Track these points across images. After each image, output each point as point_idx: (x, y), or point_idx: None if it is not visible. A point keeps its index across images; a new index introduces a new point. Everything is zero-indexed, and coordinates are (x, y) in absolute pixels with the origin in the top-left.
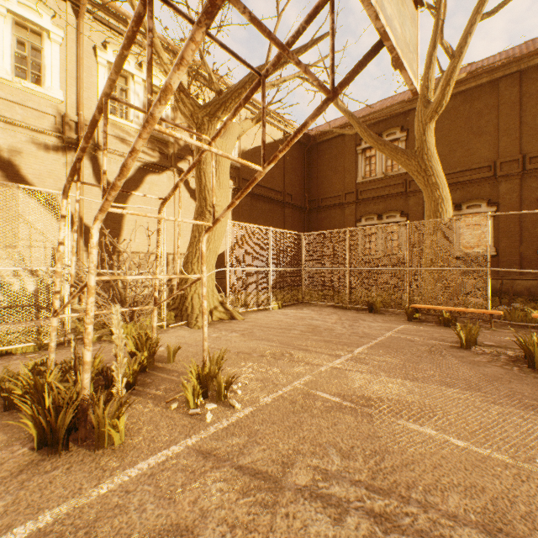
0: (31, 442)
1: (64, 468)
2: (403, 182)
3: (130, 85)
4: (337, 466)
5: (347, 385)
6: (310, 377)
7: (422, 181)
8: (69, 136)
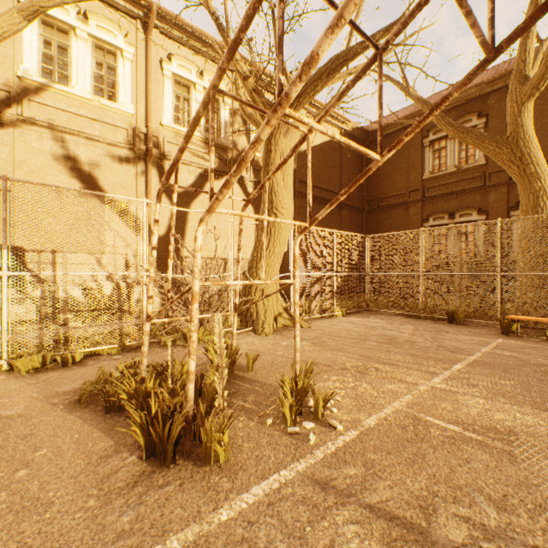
0: (137, 450)
1: (176, 484)
2: (480, 175)
3: (192, 94)
4: (495, 520)
5: (461, 411)
6: (411, 398)
7: (516, 171)
8: (139, 147)
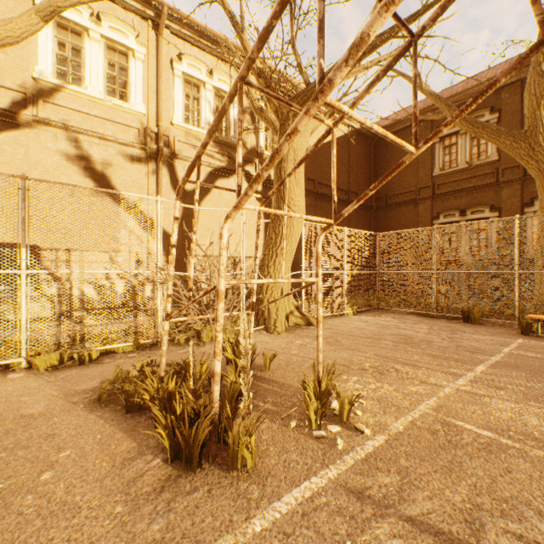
0: (161, 452)
1: (204, 490)
2: (493, 172)
3: (202, 93)
4: None
5: (492, 415)
6: (437, 401)
7: (535, 166)
8: (150, 147)
